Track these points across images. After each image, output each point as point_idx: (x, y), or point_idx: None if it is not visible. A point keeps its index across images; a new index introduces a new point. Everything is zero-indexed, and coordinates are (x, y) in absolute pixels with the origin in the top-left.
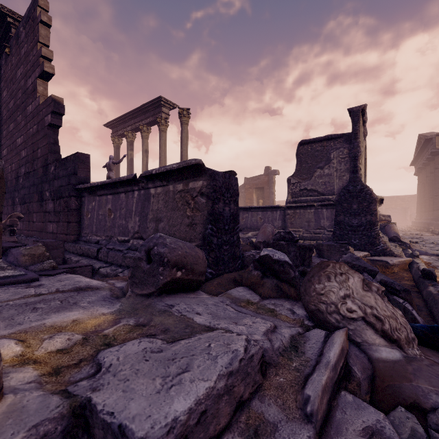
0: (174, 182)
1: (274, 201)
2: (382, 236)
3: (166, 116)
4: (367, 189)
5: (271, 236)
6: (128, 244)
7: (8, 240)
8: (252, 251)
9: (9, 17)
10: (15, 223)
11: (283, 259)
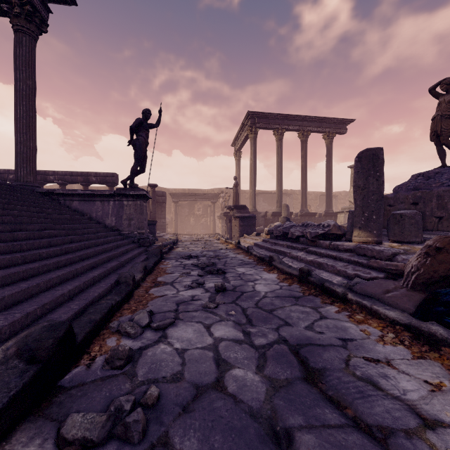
0: None
1: None
2: None
3: None
4: None
5: None
6: None
7: None
8: None
9: None
10: None
11: None
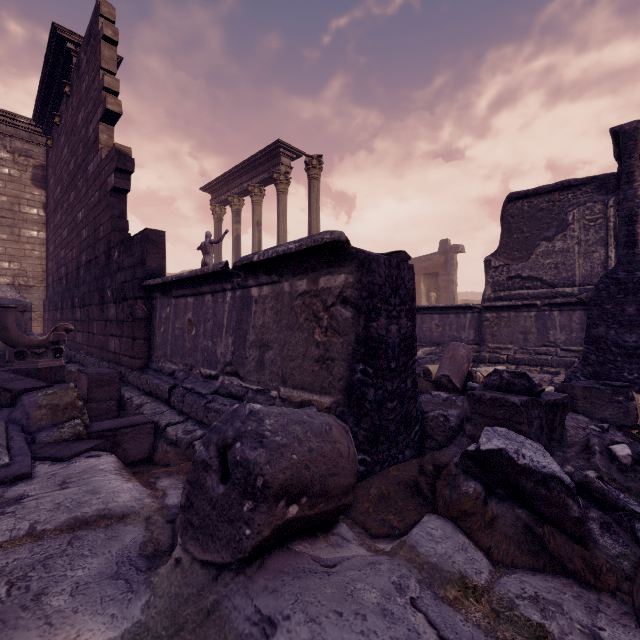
0: (292, 277)
1: (454, 294)
2: None
3: (287, 170)
4: None
5: (467, 366)
6: (216, 383)
7: (52, 364)
8: (432, 393)
9: (69, 42)
10: (61, 339)
11: (544, 466)
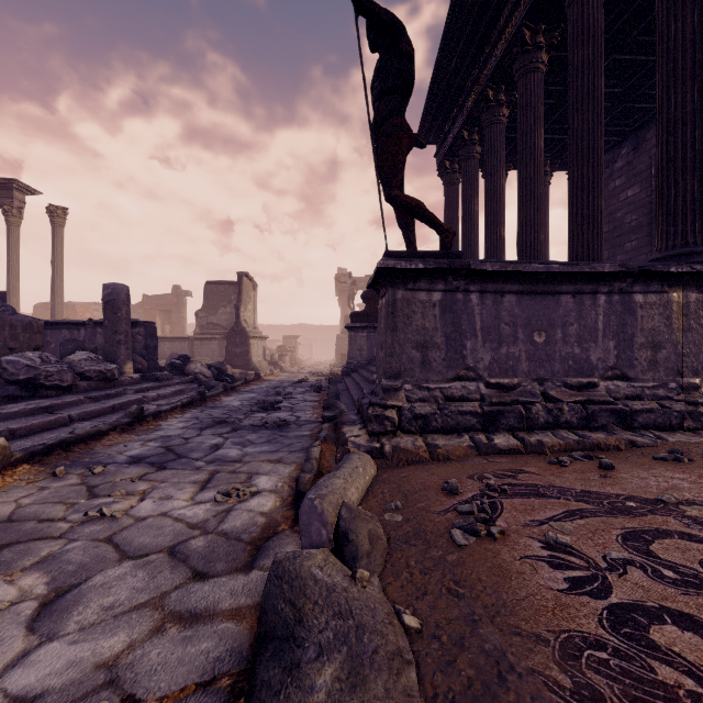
0: None
1: (185, 328)
2: (261, 361)
3: (20, 205)
4: (245, 330)
5: None
6: None
7: None
8: None
9: None
10: None
11: (180, 363)
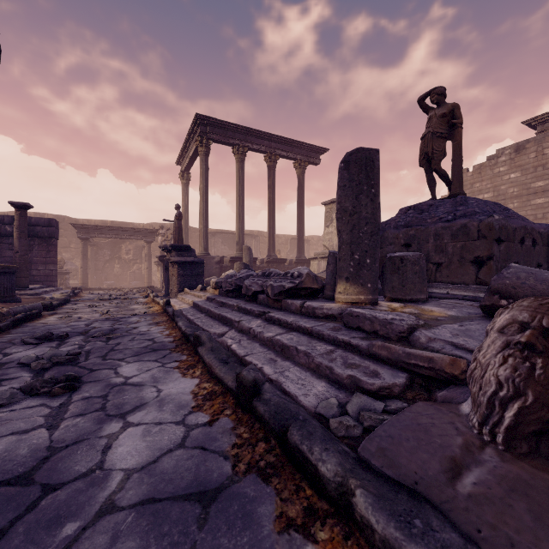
0: None
1: None
2: None
3: None
4: None
5: None
6: None
7: None
8: None
9: None
10: None
11: None
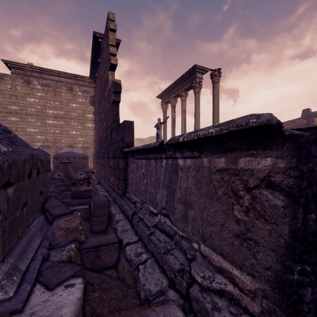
0: (210, 154)
1: None
2: None
3: (199, 80)
4: None
5: None
6: (156, 218)
7: (86, 189)
8: None
9: (99, 38)
10: (90, 177)
11: None
